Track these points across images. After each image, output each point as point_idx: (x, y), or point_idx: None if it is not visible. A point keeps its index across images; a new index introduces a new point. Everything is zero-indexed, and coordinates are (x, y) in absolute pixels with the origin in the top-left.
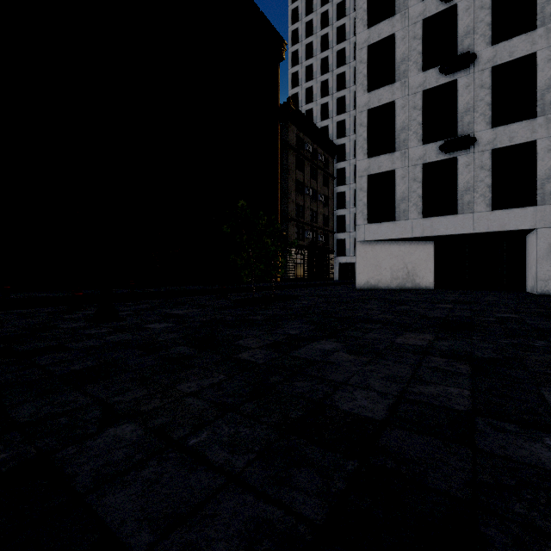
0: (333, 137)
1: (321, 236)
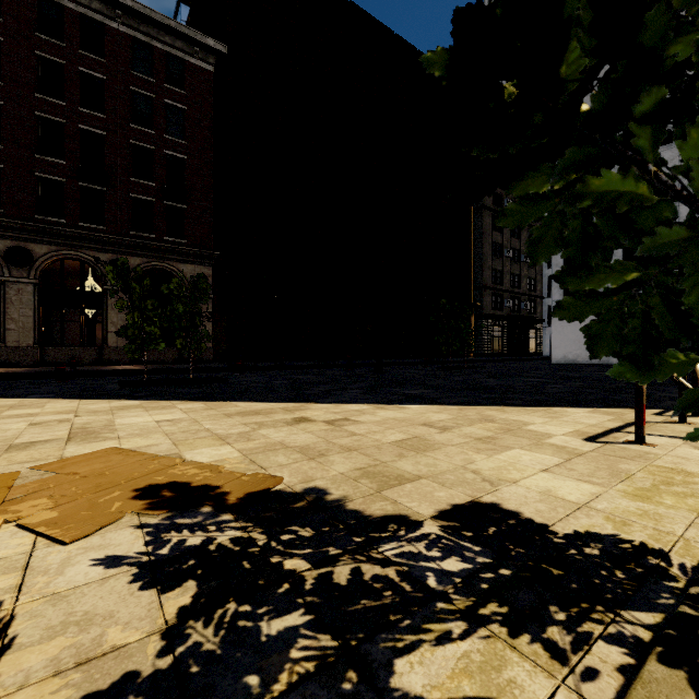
0: None
1: (525, 303)
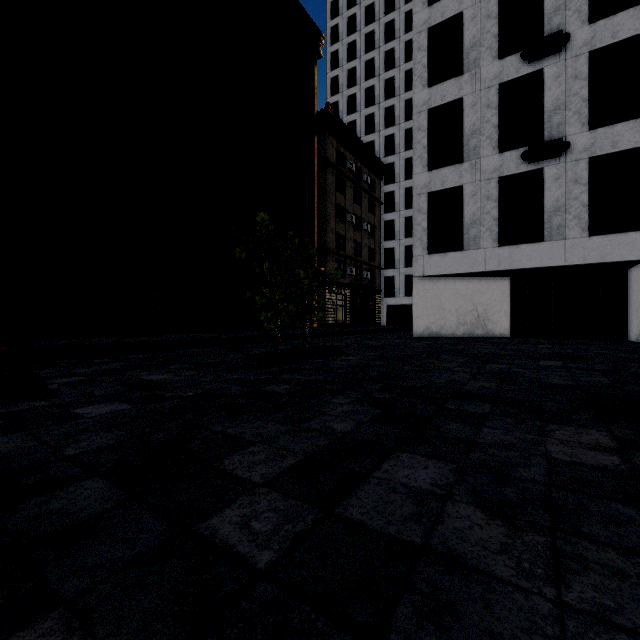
0: (380, 154)
1: (366, 272)
